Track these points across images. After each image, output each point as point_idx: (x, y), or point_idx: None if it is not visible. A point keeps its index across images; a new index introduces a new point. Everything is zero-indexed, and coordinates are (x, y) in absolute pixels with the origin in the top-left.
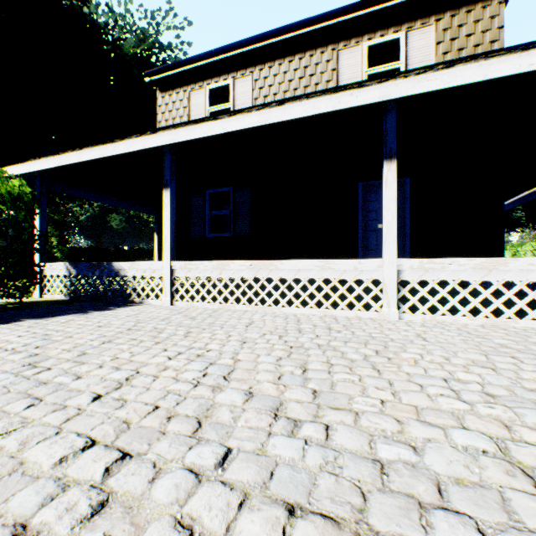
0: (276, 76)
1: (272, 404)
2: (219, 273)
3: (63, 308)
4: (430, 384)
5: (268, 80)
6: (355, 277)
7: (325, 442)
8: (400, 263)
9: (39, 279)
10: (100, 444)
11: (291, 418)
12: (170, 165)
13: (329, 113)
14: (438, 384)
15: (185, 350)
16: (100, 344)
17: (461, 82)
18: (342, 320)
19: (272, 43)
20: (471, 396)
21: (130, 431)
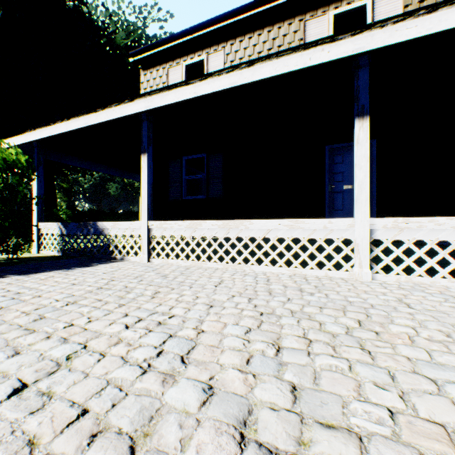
0: (246, 49)
1: (237, 413)
2: (191, 232)
3: (50, 264)
4: (446, 380)
5: (239, 54)
6: (325, 236)
7: None
8: (373, 222)
9: (37, 237)
10: None
11: (264, 446)
12: (147, 132)
13: (299, 71)
14: None
15: (147, 315)
16: (62, 306)
17: (445, 27)
18: (313, 280)
19: (242, 19)
20: None
21: None
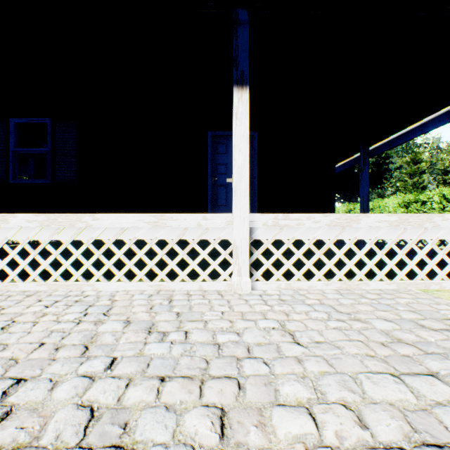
0: None
1: None
2: None
3: None
4: None
5: None
6: (199, 237)
7: None
8: (253, 219)
9: None
10: None
11: None
12: None
13: None
14: None
15: None
16: None
17: None
18: (180, 300)
19: None
20: None
21: None
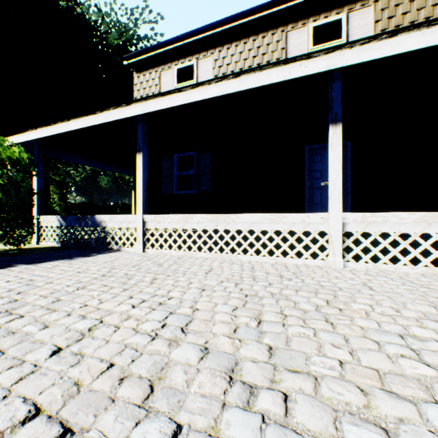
0: (233, 56)
1: (227, 364)
2: (183, 225)
3: (53, 254)
4: (387, 342)
5: (226, 60)
6: (303, 229)
7: (284, 420)
8: (345, 216)
9: (37, 229)
10: (43, 414)
11: (247, 383)
12: (142, 132)
13: (280, 83)
14: (395, 342)
15: (149, 297)
16: (74, 290)
17: (403, 50)
18: (292, 267)
19: (230, 28)
20: (433, 358)
21: (78, 397)
